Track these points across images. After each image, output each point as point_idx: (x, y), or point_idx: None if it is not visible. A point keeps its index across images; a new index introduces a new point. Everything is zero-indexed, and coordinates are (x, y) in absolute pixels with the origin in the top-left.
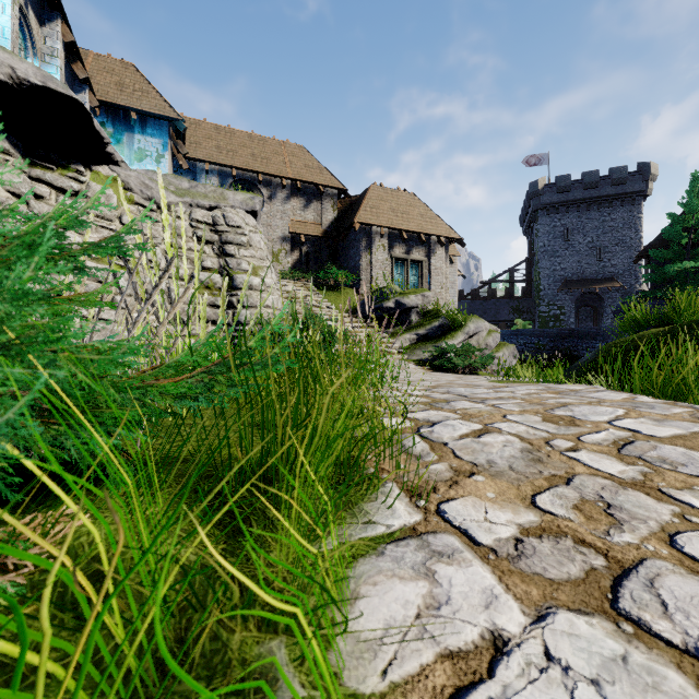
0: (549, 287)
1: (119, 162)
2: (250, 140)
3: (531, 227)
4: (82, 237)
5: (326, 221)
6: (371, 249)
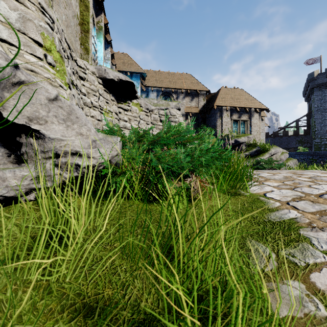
0: (321, 129)
1: (138, 97)
2: (168, 75)
3: (309, 97)
4: (130, 124)
5: (200, 105)
6: (222, 117)
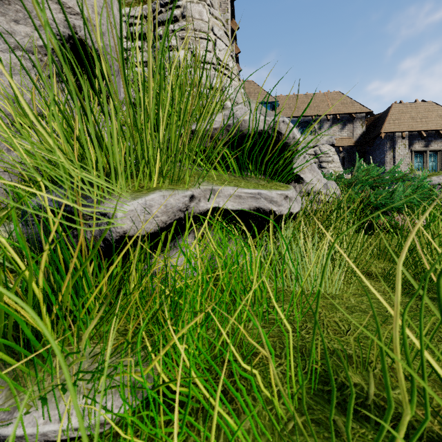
0: None
1: None
2: (306, 98)
3: None
4: None
5: (356, 135)
6: (394, 148)
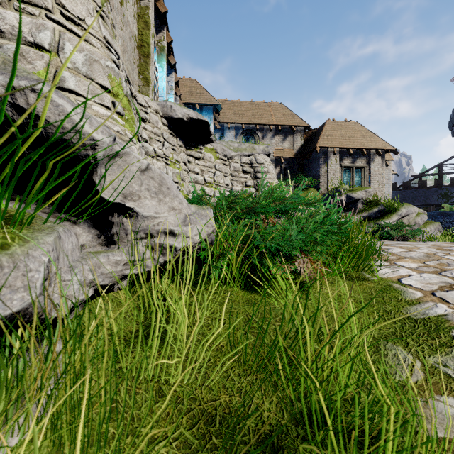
0: None
1: (213, 141)
2: (251, 105)
3: None
4: (202, 177)
5: (296, 147)
6: (327, 162)
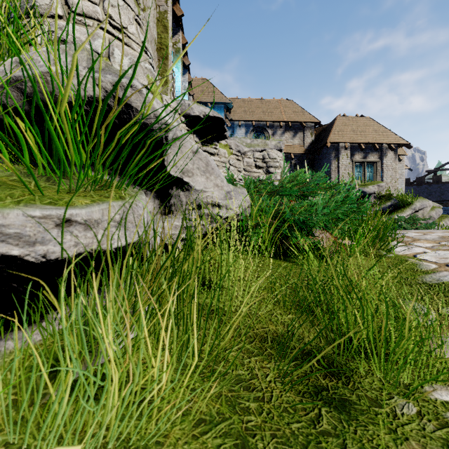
0: None
1: (227, 137)
2: (261, 103)
3: None
4: None
5: (306, 143)
6: (338, 158)
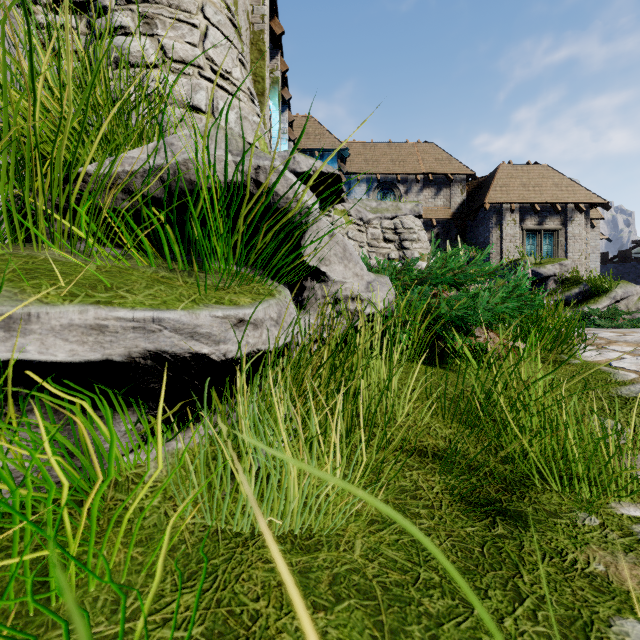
0: None
1: (345, 200)
2: (389, 148)
3: None
4: None
5: (454, 204)
6: (501, 225)
